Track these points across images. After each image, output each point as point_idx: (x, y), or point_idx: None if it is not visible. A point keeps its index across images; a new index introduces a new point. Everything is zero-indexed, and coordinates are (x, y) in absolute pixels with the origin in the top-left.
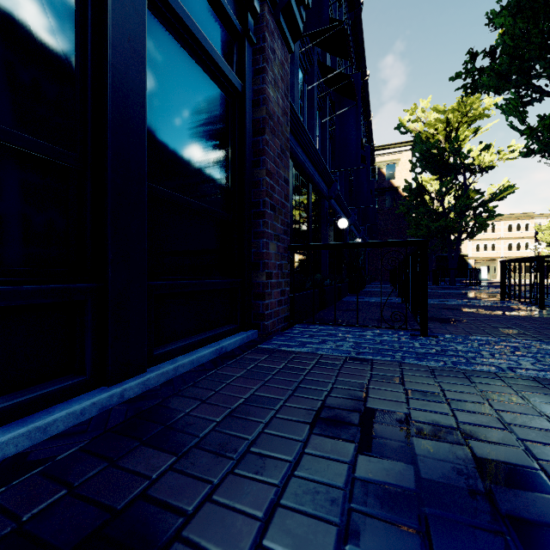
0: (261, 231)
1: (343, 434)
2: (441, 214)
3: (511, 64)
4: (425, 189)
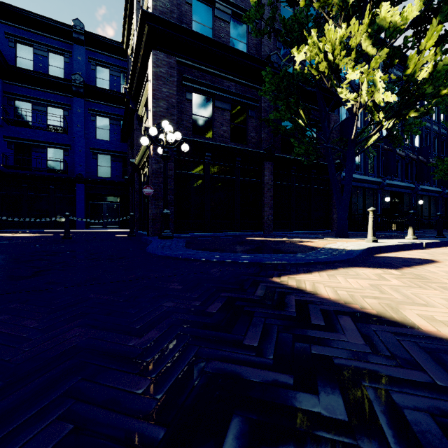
0: (332, 213)
1: (331, 233)
2: None
3: None
4: None
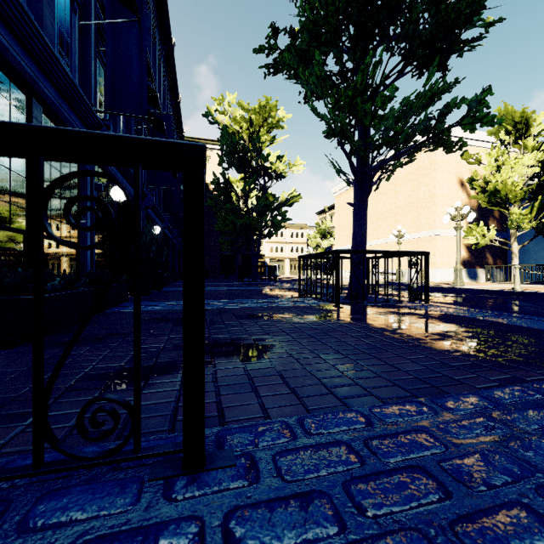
0: None
1: None
2: (245, 212)
3: (310, 44)
4: (232, 185)
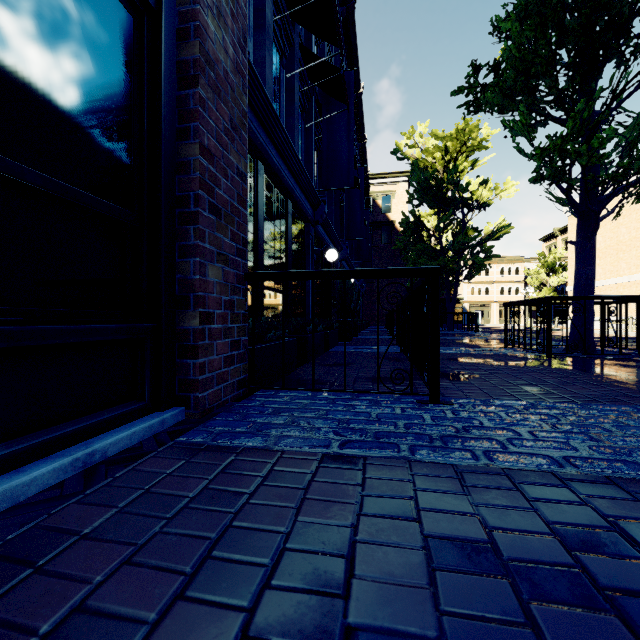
0: (192, 245)
1: None
2: (439, 252)
3: (517, 80)
4: (423, 224)
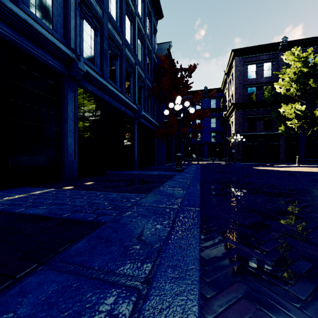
0: None
1: None
2: None
3: None
4: None
